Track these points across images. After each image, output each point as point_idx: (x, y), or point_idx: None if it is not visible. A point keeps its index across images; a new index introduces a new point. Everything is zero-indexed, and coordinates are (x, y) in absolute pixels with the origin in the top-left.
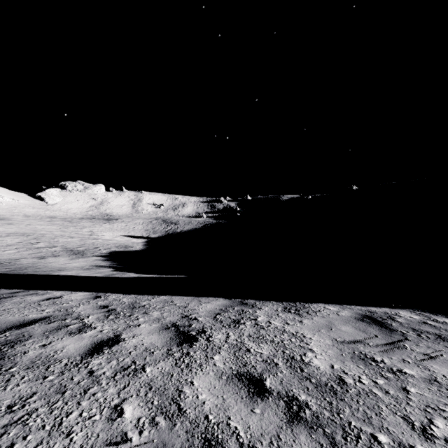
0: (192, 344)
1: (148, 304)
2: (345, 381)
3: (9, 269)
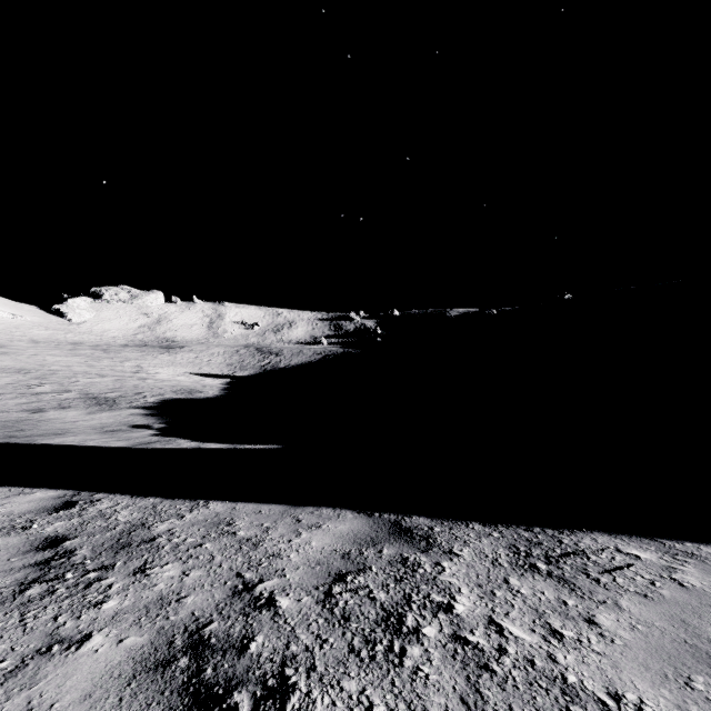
0: None
1: (168, 530)
2: None
3: None
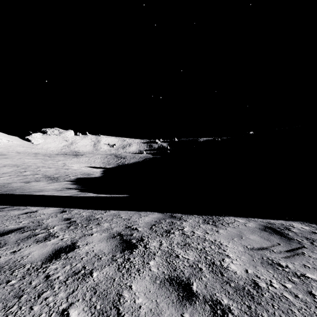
0: (132, 250)
1: (100, 217)
2: (259, 285)
3: (2, 191)
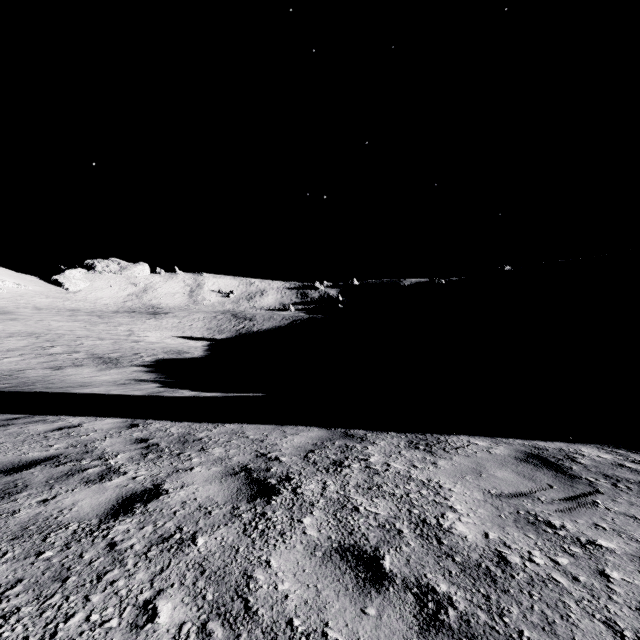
0: (270, 498)
1: (206, 436)
2: (508, 559)
3: (9, 385)
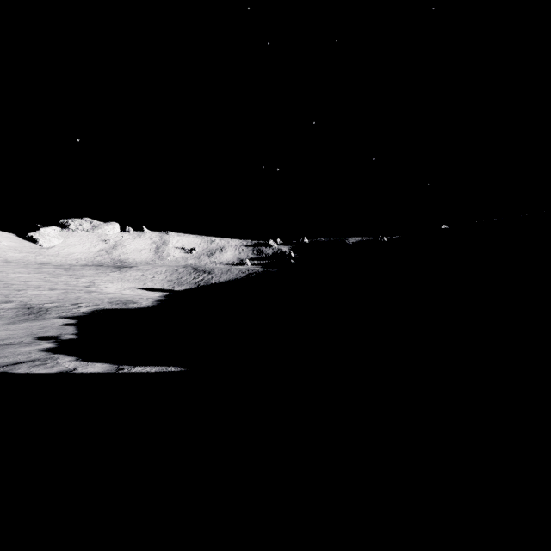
0: None
1: None
2: None
3: None
